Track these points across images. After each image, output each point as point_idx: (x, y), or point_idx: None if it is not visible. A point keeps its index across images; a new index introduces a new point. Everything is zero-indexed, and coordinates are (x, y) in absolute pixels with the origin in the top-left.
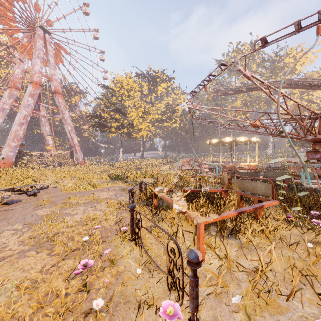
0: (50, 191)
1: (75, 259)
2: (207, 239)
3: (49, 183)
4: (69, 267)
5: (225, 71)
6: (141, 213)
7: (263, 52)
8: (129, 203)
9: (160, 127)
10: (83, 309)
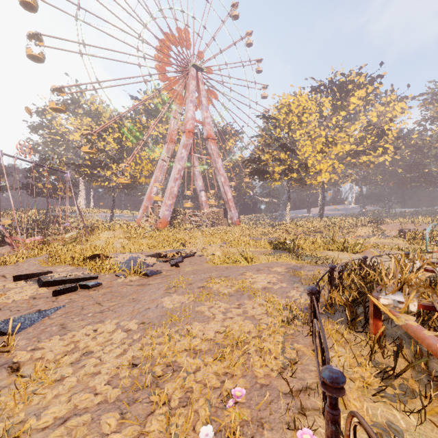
0: (195, 261)
1: None
2: None
3: (197, 249)
4: None
5: None
6: None
7: None
8: (309, 318)
9: (353, 165)
10: None
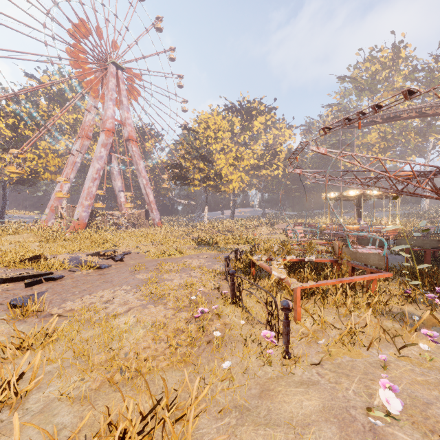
0: (134, 257)
1: (188, 312)
2: (307, 307)
3: (129, 248)
4: (185, 317)
5: (352, 92)
6: (242, 277)
7: (413, 57)
8: (225, 271)
9: (256, 176)
10: (203, 340)
